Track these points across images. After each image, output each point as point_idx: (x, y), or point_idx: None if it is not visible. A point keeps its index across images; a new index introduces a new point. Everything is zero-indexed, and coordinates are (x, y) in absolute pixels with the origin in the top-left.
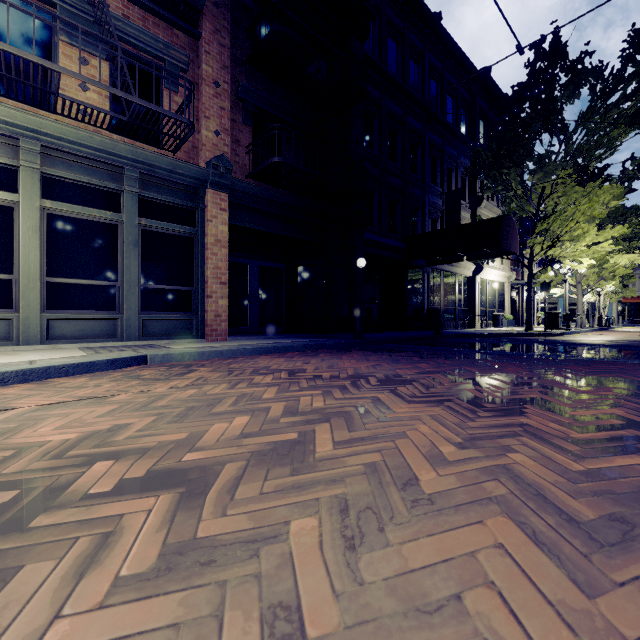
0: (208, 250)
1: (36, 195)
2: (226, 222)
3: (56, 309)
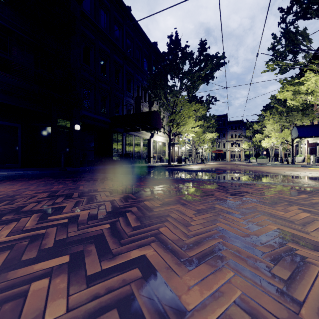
0: None
1: None
2: None
3: None
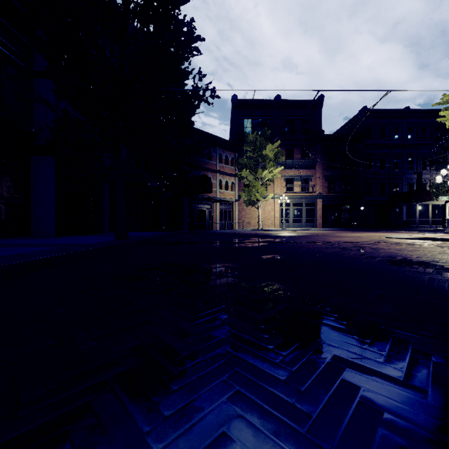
0: (317, 211)
1: (292, 206)
2: (321, 205)
3: (294, 223)
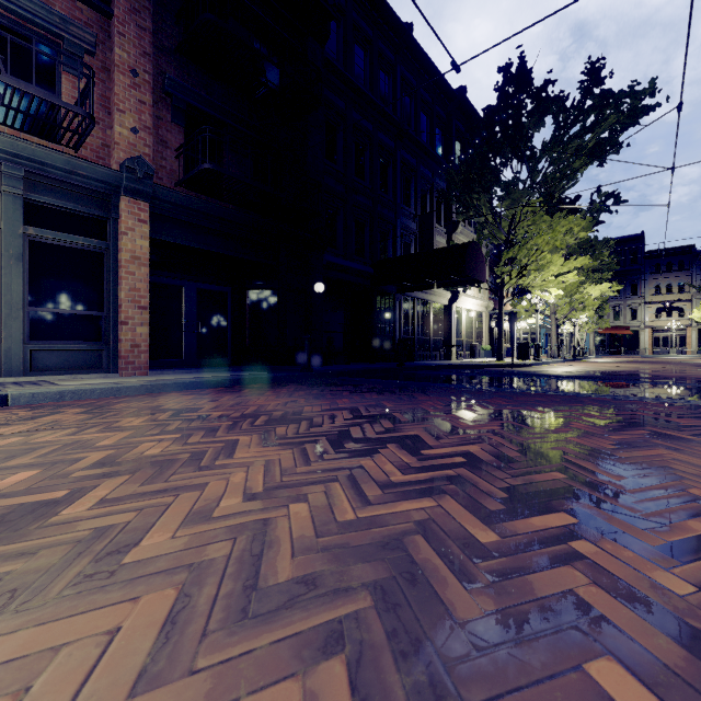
0: (122, 268)
1: None
2: (147, 236)
3: None
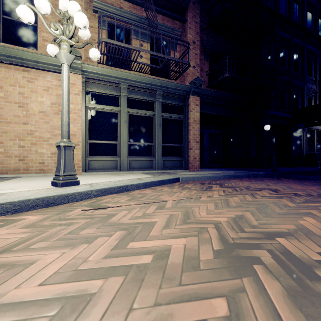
0: (190, 126)
1: (125, 107)
2: (198, 111)
3: (131, 156)
